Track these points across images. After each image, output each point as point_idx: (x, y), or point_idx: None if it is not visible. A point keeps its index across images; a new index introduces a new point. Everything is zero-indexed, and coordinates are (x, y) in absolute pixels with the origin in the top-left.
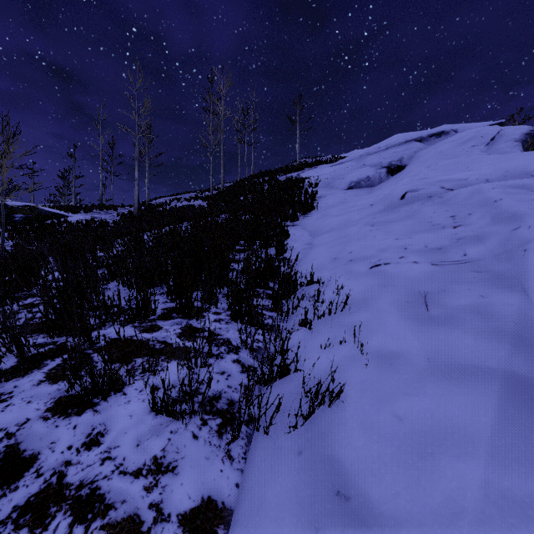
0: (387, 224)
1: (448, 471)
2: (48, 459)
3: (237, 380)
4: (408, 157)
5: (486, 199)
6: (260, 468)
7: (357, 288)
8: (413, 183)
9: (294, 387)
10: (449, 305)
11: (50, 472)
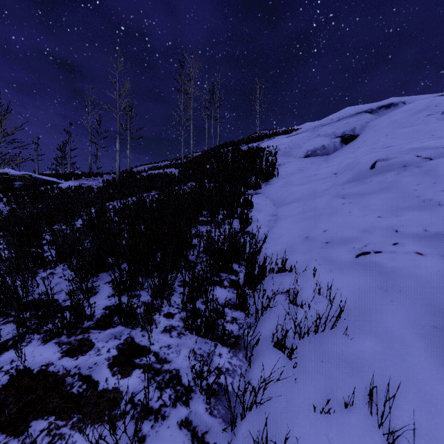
0: (361, 197)
1: None
2: None
3: None
4: (360, 127)
5: None
6: None
7: (346, 288)
8: (381, 152)
9: None
10: None
11: None
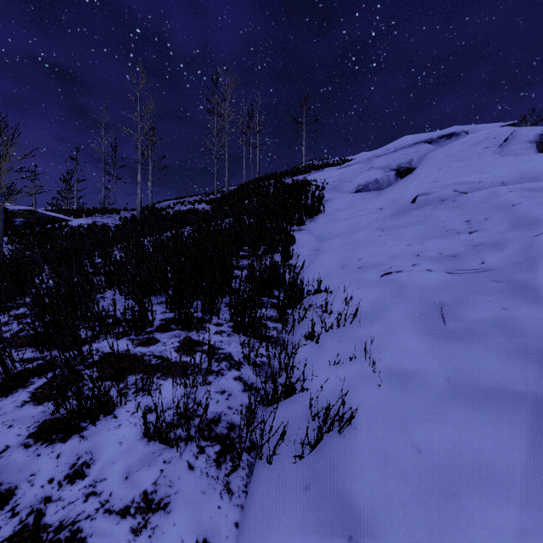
0: (398, 229)
1: (477, 517)
2: (26, 494)
3: (238, 400)
4: (417, 159)
5: (504, 203)
6: (262, 504)
7: (367, 298)
8: (424, 186)
9: (301, 409)
10: (468, 319)
11: (27, 511)
